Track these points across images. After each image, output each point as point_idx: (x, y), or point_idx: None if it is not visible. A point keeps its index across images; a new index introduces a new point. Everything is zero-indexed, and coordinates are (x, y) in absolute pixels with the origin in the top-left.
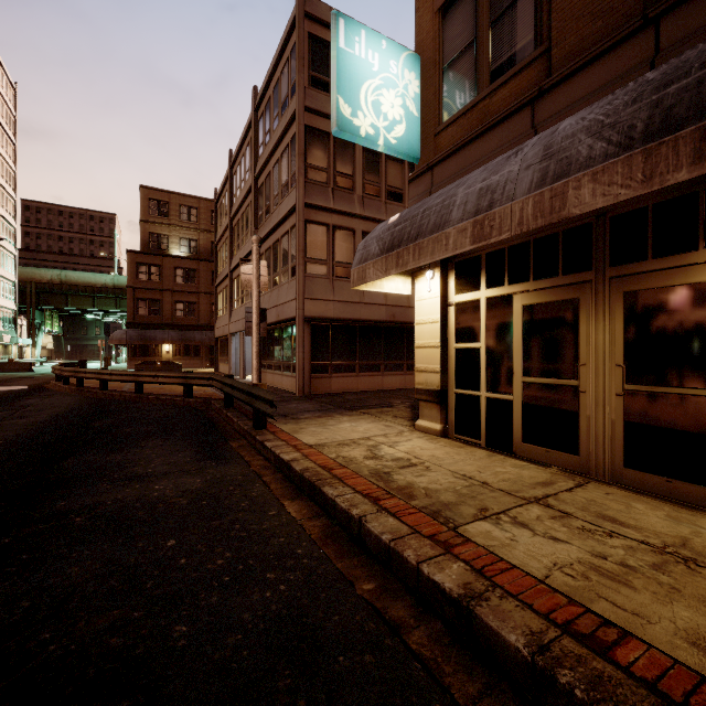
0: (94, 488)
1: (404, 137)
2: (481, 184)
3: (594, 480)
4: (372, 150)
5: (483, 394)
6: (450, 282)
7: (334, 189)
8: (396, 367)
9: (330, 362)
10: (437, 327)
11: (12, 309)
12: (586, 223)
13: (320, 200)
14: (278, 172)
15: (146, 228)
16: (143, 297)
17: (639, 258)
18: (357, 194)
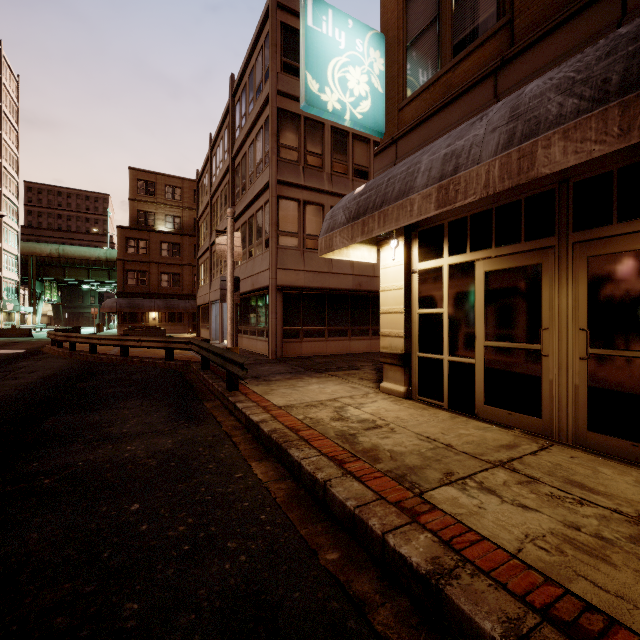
0: (68, 448)
1: (369, 112)
2: (446, 150)
3: (557, 443)
4: (340, 131)
5: (446, 357)
6: (414, 251)
7: (305, 167)
8: (362, 333)
9: (301, 327)
10: (401, 293)
11: (15, 280)
12: (549, 189)
13: (291, 177)
14: (253, 152)
15: (134, 206)
16: (132, 269)
17: (603, 223)
18: (326, 172)
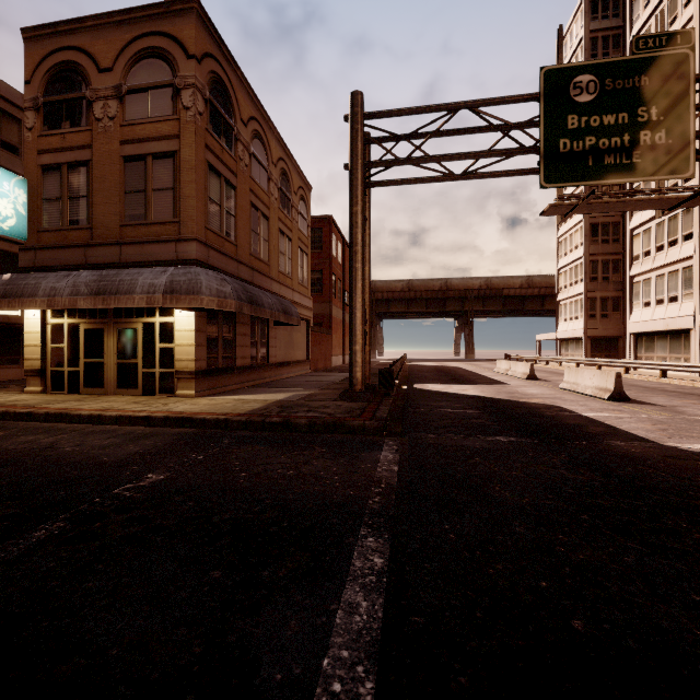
0: None
1: (15, 226)
2: (52, 285)
3: (108, 395)
4: None
5: (67, 369)
6: (48, 312)
7: None
8: (12, 362)
9: None
10: (39, 335)
11: None
12: None
13: None
14: None
15: None
16: None
17: (121, 317)
18: None
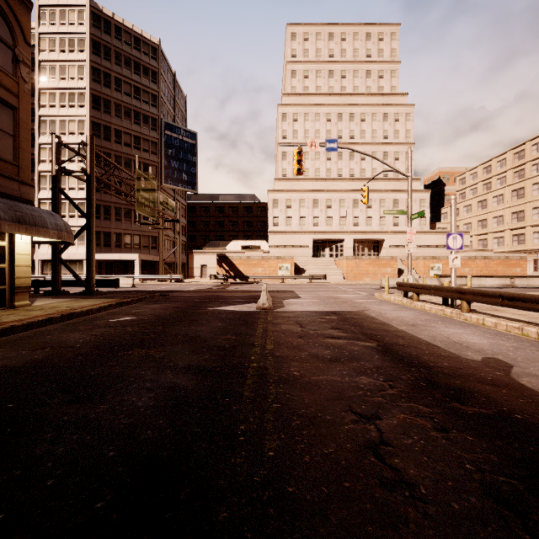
0: (5, 363)
1: None
2: None
3: None
4: None
5: None
6: None
7: None
8: None
9: None
10: None
11: None
12: None
13: None
14: None
15: None
16: None
17: None
18: None
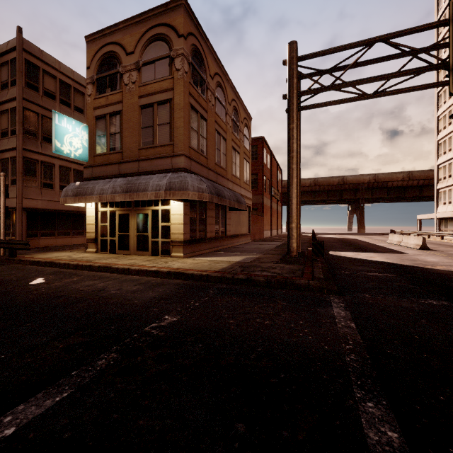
0: None
1: (82, 153)
2: (102, 187)
3: (131, 255)
4: None
5: (109, 238)
6: (99, 204)
7: (42, 142)
8: (80, 233)
9: (39, 231)
10: (94, 218)
11: None
12: None
13: (33, 147)
14: None
15: None
16: None
17: (139, 206)
18: None
